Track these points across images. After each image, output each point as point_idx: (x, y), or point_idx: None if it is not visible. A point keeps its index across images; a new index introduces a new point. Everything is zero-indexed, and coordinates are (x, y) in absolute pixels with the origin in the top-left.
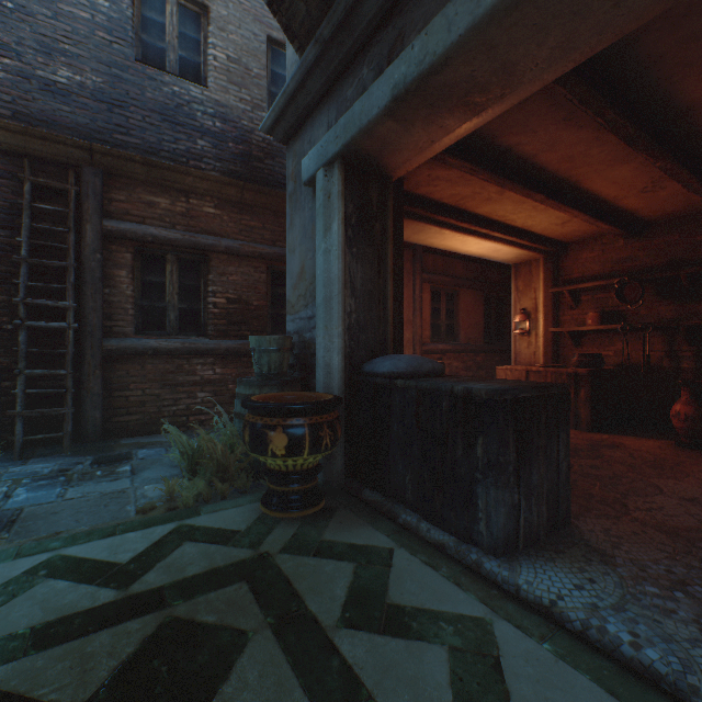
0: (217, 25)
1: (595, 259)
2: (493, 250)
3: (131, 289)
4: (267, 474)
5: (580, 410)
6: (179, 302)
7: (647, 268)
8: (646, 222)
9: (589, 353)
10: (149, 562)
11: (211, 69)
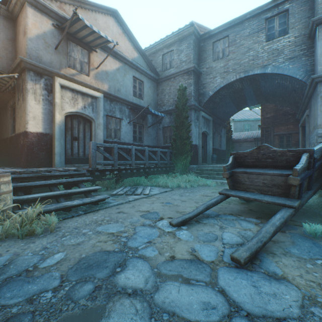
0: None
1: None
2: None
3: (277, 142)
4: None
5: None
6: (285, 143)
7: None
8: None
9: None
10: None
11: None
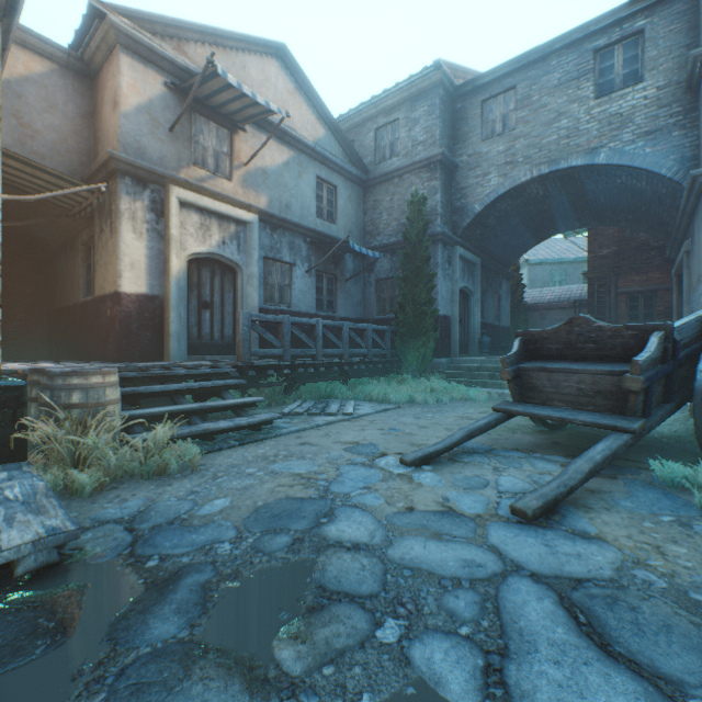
0: None
1: None
2: None
3: (624, 309)
4: None
5: None
6: (642, 311)
7: None
8: None
9: None
10: None
11: None
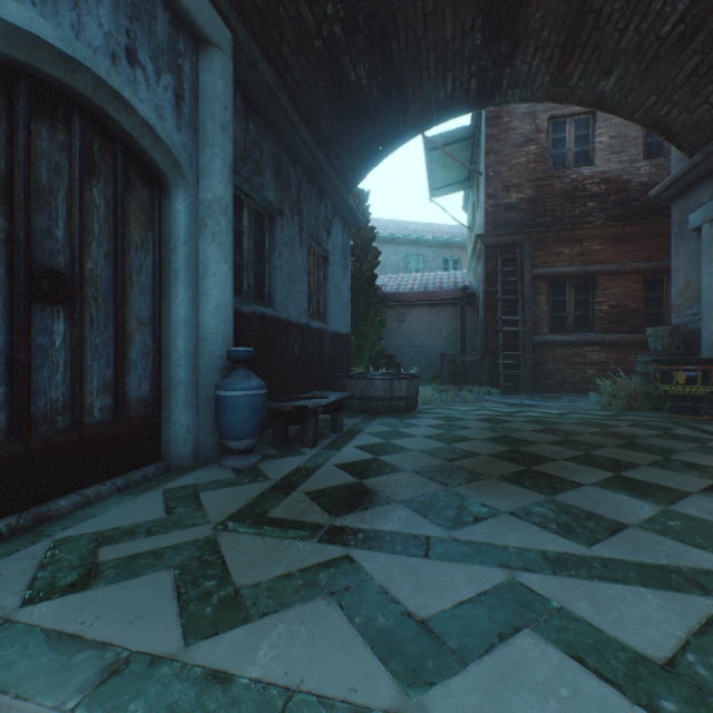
0: (601, 120)
1: None
2: None
3: (546, 306)
4: (668, 396)
5: None
6: (573, 311)
7: None
8: None
9: None
10: (615, 416)
11: (596, 152)
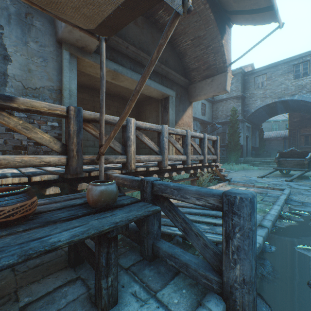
0: None
1: None
2: None
3: (303, 140)
4: None
5: None
6: (310, 141)
7: None
8: None
9: None
10: None
11: None
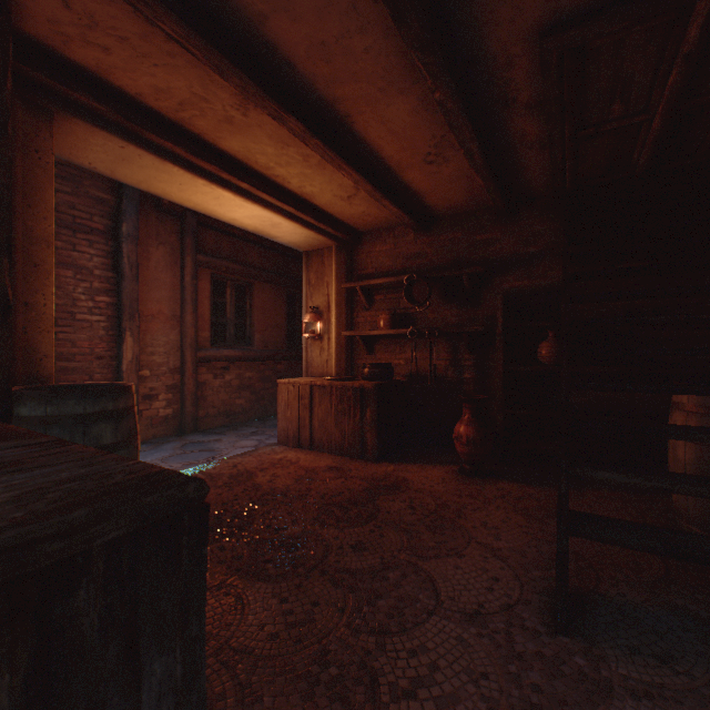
0: None
1: (388, 253)
2: (270, 224)
3: None
4: None
5: (368, 435)
6: None
7: (435, 266)
8: (434, 214)
9: (379, 363)
10: None
11: None
